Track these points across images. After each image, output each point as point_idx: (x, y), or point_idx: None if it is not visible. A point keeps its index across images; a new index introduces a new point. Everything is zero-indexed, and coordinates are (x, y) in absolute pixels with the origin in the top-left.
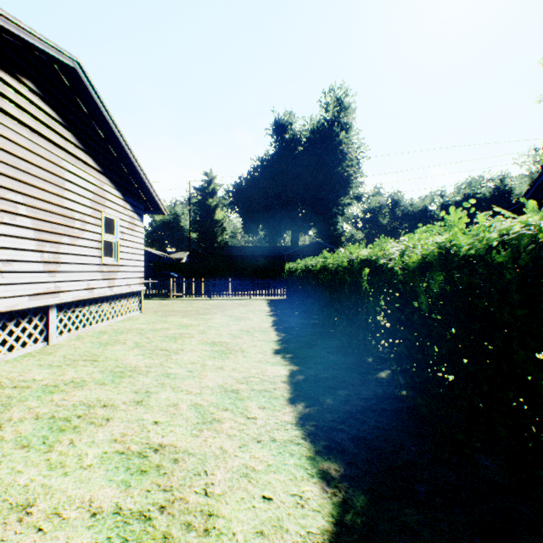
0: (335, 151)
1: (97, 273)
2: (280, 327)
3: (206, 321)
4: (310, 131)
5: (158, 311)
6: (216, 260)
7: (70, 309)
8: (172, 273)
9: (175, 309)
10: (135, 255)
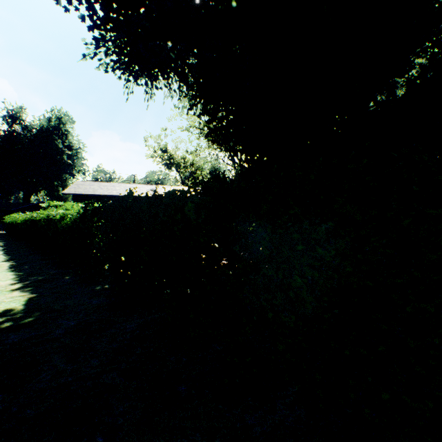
0: (56, 148)
1: None
2: None
3: None
4: (37, 130)
5: None
6: None
7: None
8: None
9: None
10: None
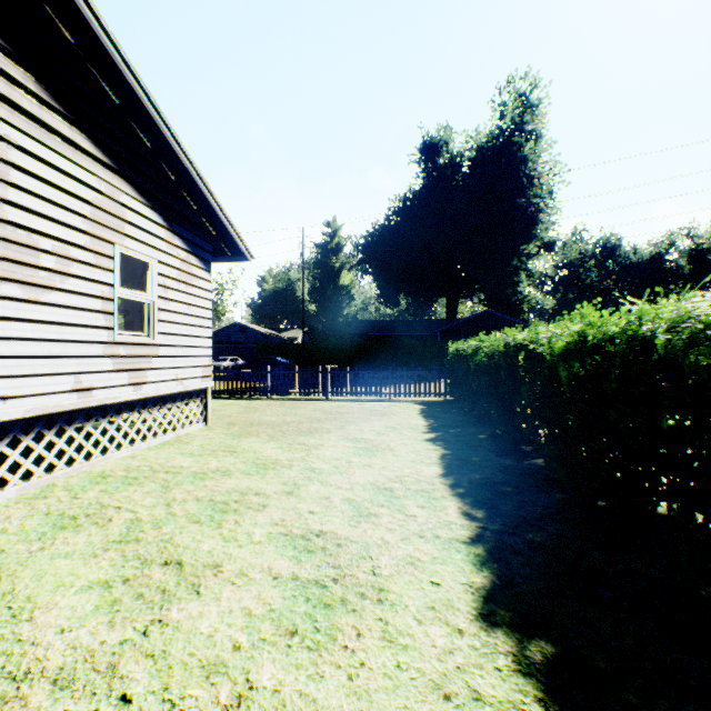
0: (516, 174)
1: (103, 359)
2: (461, 479)
3: (307, 454)
4: (476, 149)
5: (234, 424)
6: (340, 340)
7: (30, 432)
8: (279, 358)
9: (264, 419)
10: (193, 328)
